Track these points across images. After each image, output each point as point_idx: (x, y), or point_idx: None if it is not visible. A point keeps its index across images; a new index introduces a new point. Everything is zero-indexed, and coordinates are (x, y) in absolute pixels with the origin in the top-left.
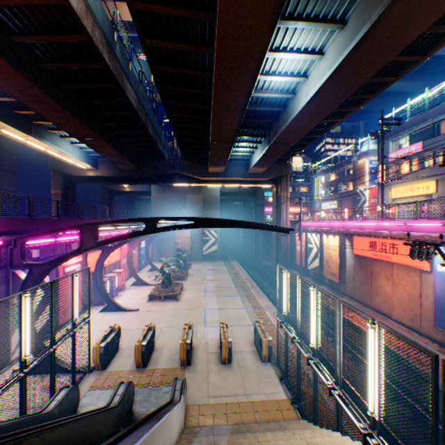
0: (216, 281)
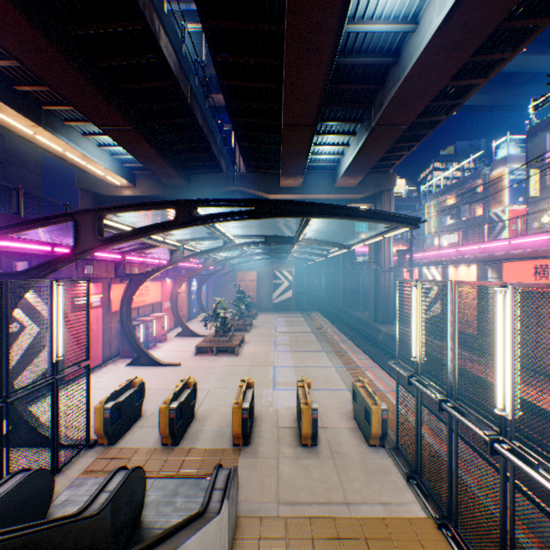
0: (291, 334)
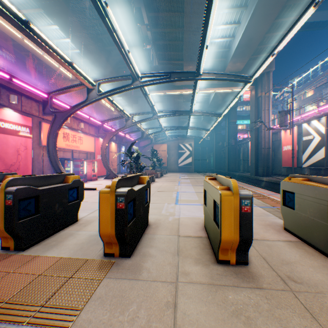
0: (191, 179)
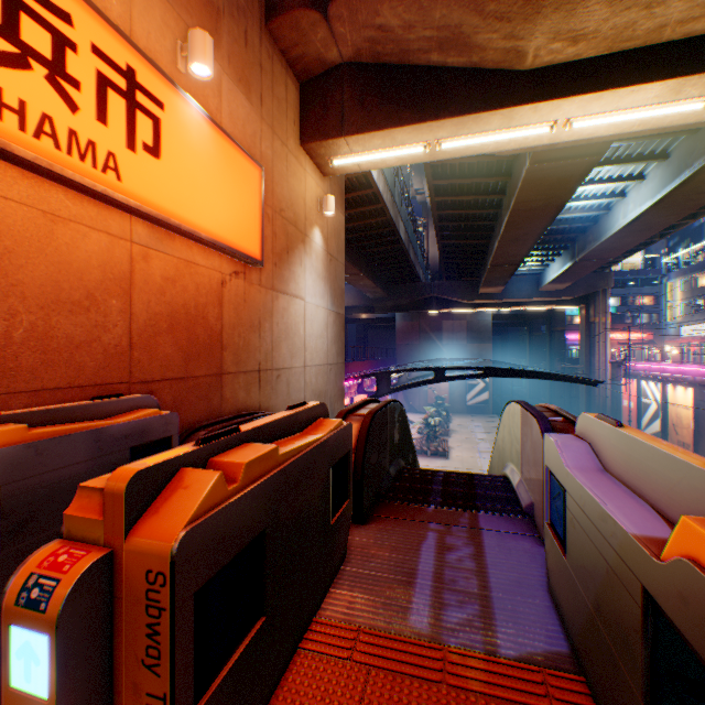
0: (491, 442)
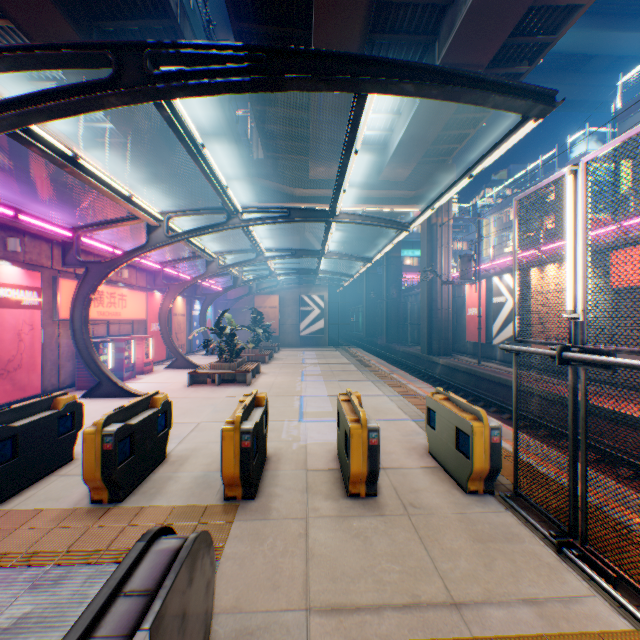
0: (323, 365)
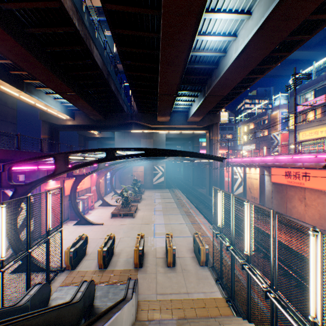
0: (163, 204)
